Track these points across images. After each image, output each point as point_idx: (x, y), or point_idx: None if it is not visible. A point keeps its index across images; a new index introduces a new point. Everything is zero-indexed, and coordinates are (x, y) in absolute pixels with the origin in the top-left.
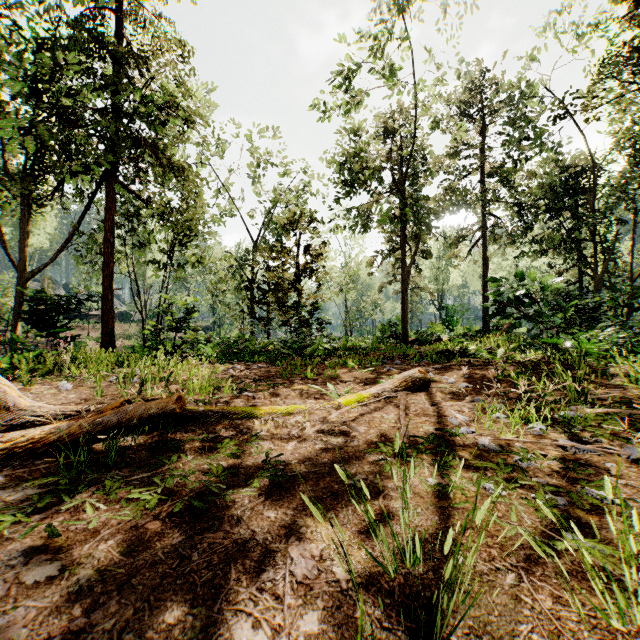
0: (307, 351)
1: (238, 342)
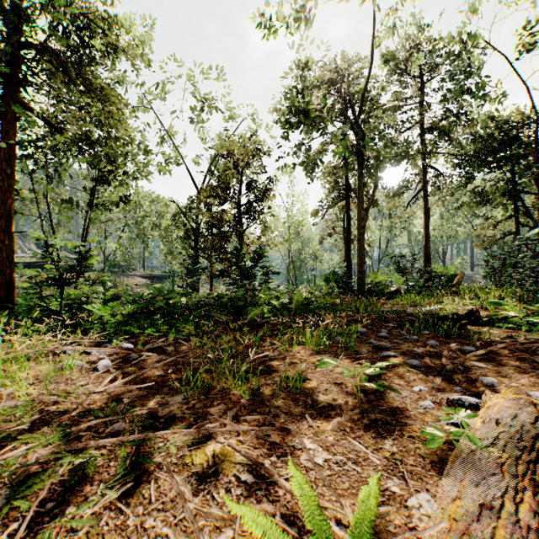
0: (245, 317)
1: (152, 300)
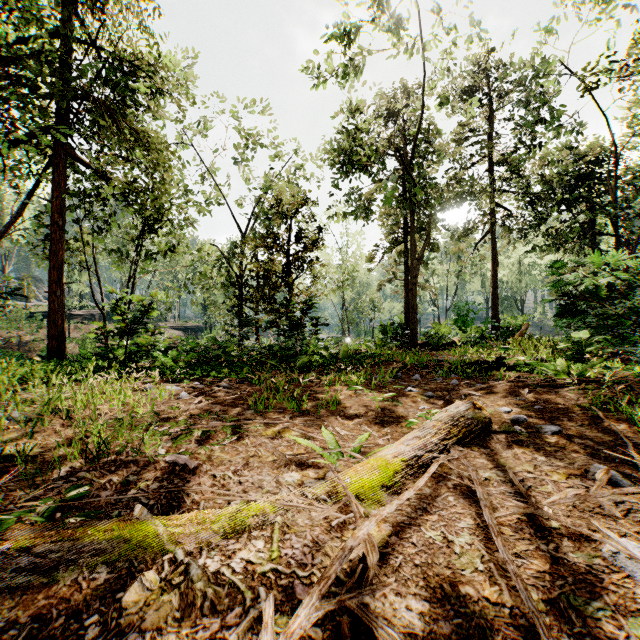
0: (296, 362)
1: (209, 349)
